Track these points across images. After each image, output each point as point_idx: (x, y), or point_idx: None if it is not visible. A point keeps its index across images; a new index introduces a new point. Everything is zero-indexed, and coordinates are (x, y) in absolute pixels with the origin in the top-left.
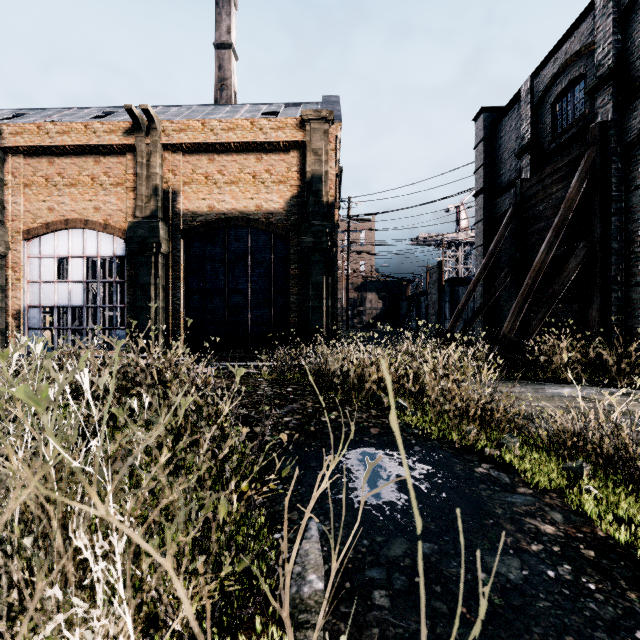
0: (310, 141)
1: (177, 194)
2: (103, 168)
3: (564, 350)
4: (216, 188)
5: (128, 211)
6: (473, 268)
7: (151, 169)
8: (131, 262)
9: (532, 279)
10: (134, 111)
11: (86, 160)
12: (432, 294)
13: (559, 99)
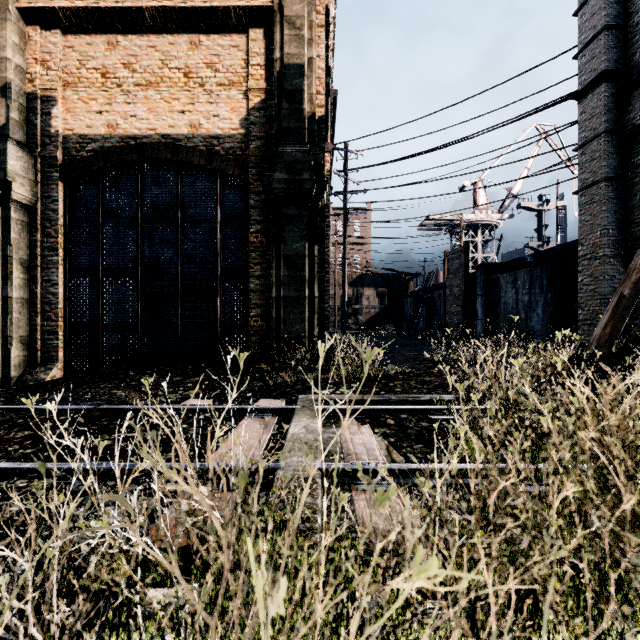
0: (281, 2)
1: (51, 102)
2: None
3: None
4: (121, 93)
5: None
6: (495, 257)
7: None
8: None
9: None
10: None
11: None
12: (453, 286)
13: None
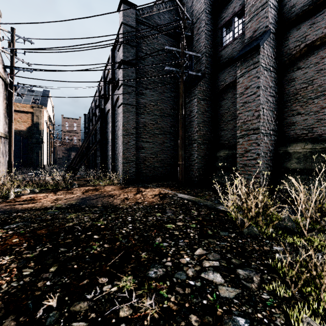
0: (35, 113)
1: None
2: None
3: None
4: None
5: None
6: None
7: None
8: None
9: None
10: None
11: None
12: None
13: None
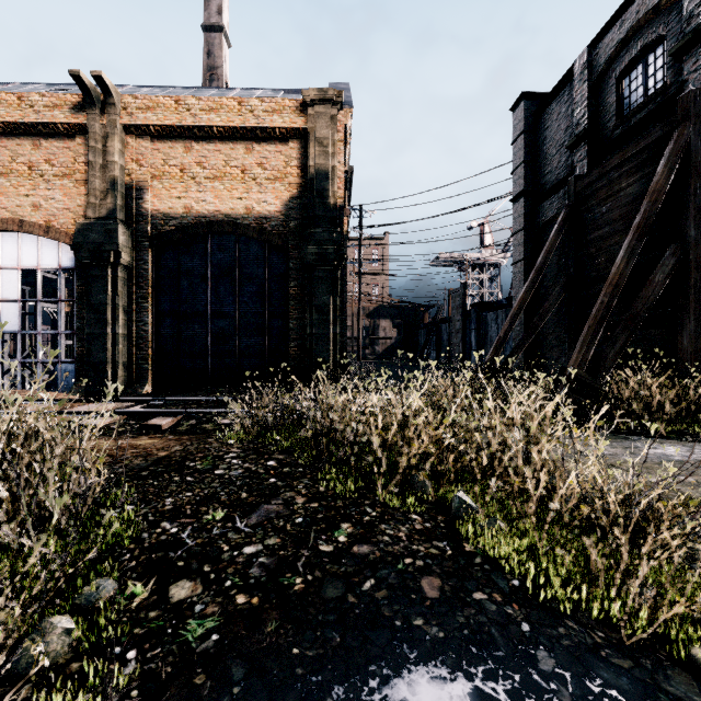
0: (313, 128)
1: (143, 190)
2: (44, 154)
3: (658, 392)
4: (194, 184)
5: (78, 210)
6: (499, 292)
7: (108, 156)
8: (82, 276)
9: (609, 296)
10: (83, 79)
11: (21, 143)
12: (455, 321)
13: (626, 73)
